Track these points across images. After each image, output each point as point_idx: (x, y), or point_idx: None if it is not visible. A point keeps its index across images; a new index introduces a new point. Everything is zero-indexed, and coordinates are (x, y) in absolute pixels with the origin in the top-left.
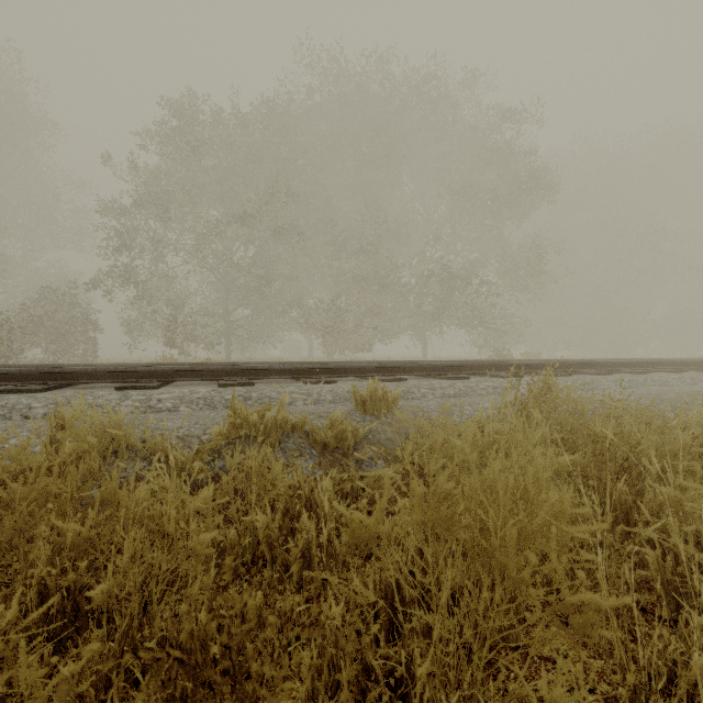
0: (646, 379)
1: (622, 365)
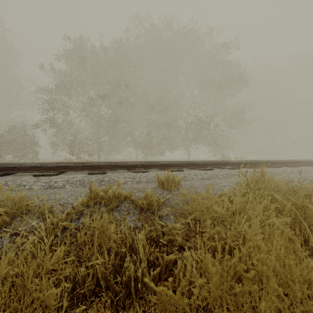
0: (298, 170)
1: (284, 163)
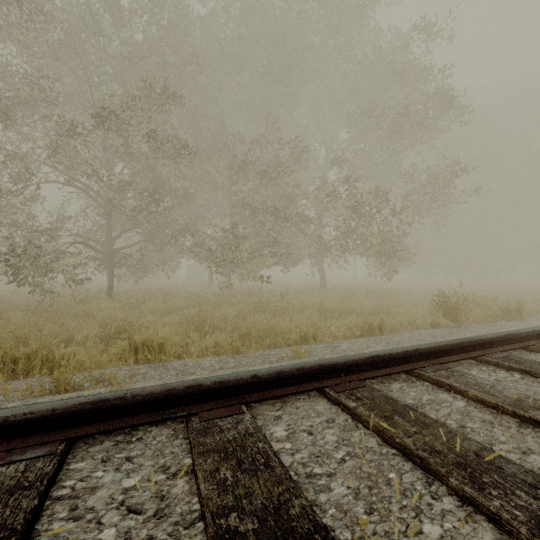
0: None
1: None
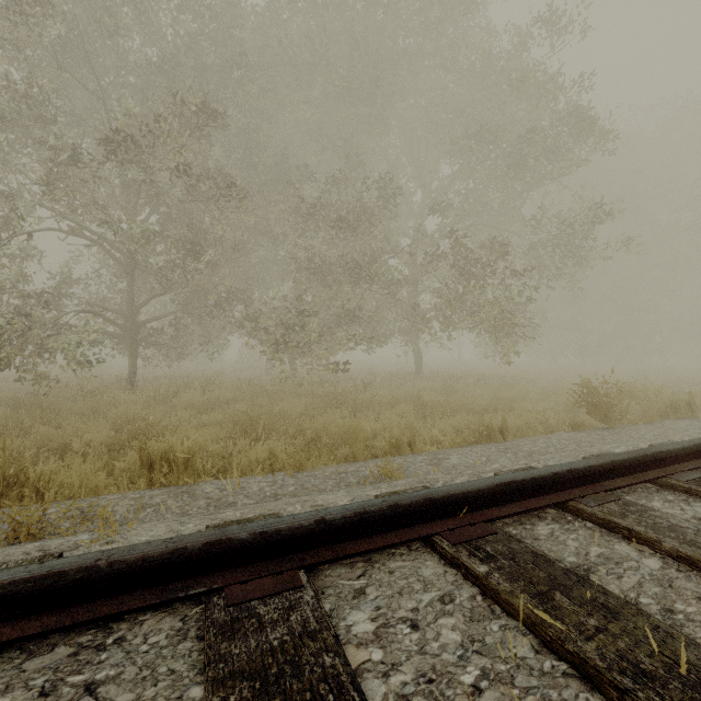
0: None
1: None
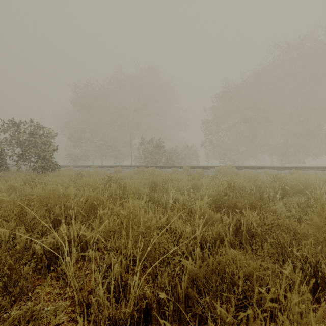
0: None
1: None
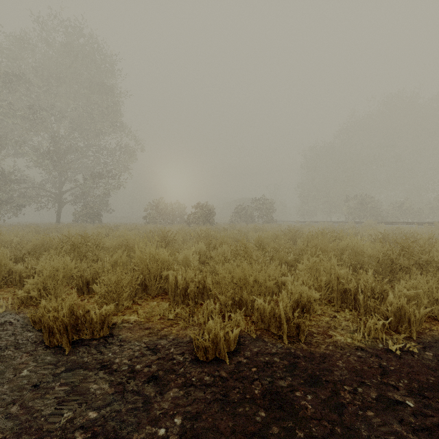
0: None
1: None
